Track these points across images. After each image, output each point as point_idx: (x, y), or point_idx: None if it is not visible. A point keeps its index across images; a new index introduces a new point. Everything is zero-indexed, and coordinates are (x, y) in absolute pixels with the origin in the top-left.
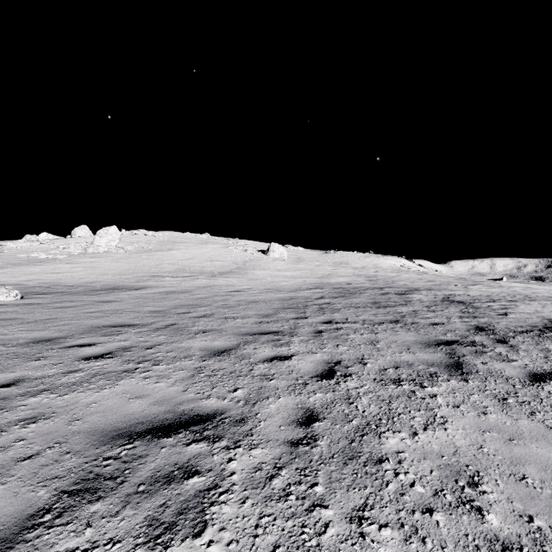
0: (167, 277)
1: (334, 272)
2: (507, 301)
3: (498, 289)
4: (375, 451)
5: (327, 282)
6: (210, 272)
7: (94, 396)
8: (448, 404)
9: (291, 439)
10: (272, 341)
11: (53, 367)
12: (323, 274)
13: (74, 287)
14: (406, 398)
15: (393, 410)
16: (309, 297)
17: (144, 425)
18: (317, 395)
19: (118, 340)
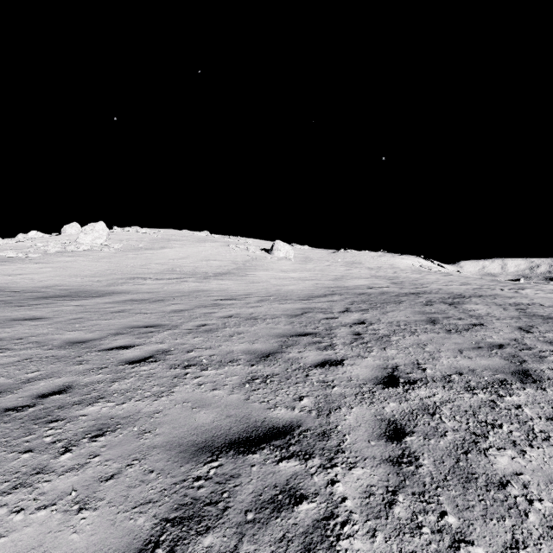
0: (150, 279)
1: (348, 274)
2: None
3: None
4: None
5: (343, 285)
6: (204, 273)
7: None
8: None
9: None
10: (272, 514)
11: None
12: (335, 276)
13: (19, 293)
14: None
15: None
16: (328, 310)
17: None
18: None
19: None
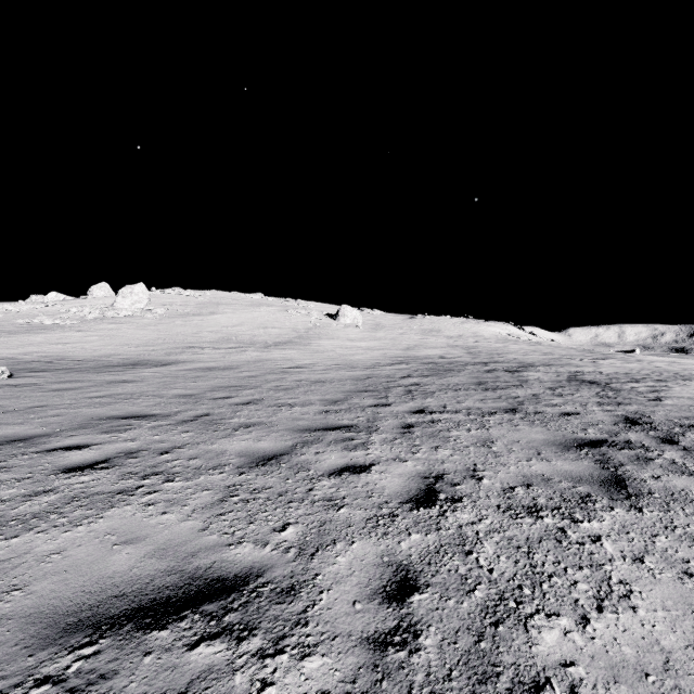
0: (207, 348)
1: (422, 343)
2: (654, 381)
3: (636, 364)
4: (524, 662)
5: (414, 355)
6: (263, 342)
7: (59, 539)
8: (623, 556)
9: (374, 632)
10: (342, 442)
11: (14, 486)
12: (408, 345)
13: (84, 362)
14: (554, 544)
15: (538, 568)
16: (391, 376)
17: (125, 601)
18: (413, 537)
19: (123, 439)
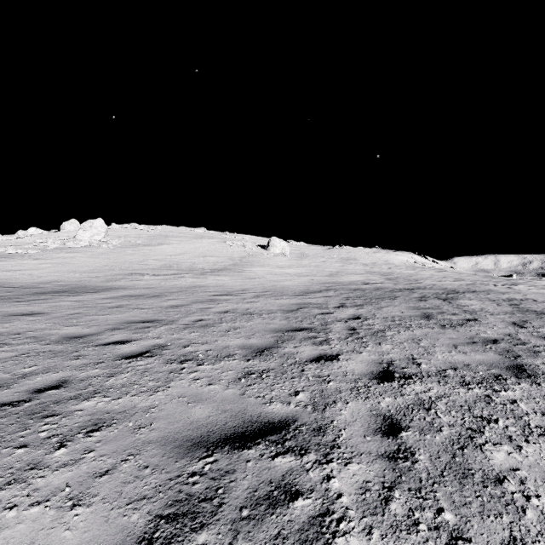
0: (147, 275)
1: (343, 269)
2: None
3: None
4: None
5: (338, 281)
6: (201, 269)
7: None
8: None
9: None
10: (267, 511)
11: None
12: (331, 271)
13: (18, 289)
14: None
15: None
16: (324, 306)
17: None
18: None
19: None
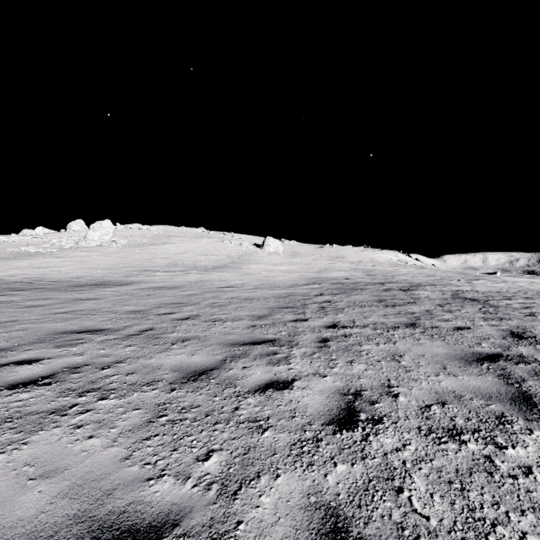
0: (159, 271)
1: (330, 267)
2: (523, 298)
3: (503, 284)
4: None
5: (324, 277)
6: (204, 266)
7: None
8: None
9: None
10: (266, 356)
11: None
12: (319, 269)
13: (58, 283)
14: (486, 477)
15: (478, 513)
16: (307, 294)
17: None
18: (339, 468)
19: (72, 353)
